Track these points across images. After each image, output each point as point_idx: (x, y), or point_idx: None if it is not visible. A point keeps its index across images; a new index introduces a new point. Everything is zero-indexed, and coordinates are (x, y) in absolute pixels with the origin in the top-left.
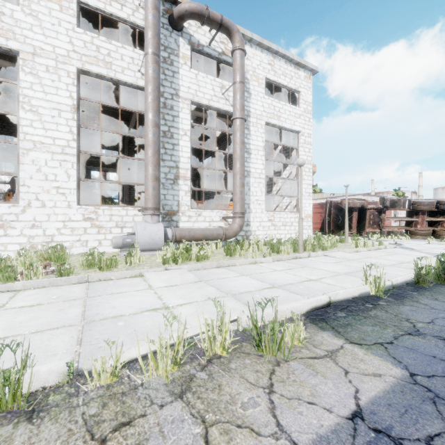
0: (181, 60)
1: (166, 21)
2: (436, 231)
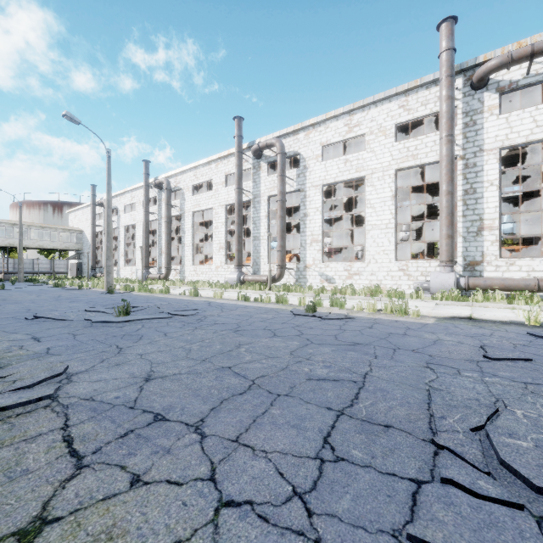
0: (485, 114)
1: (468, 88)
2: None
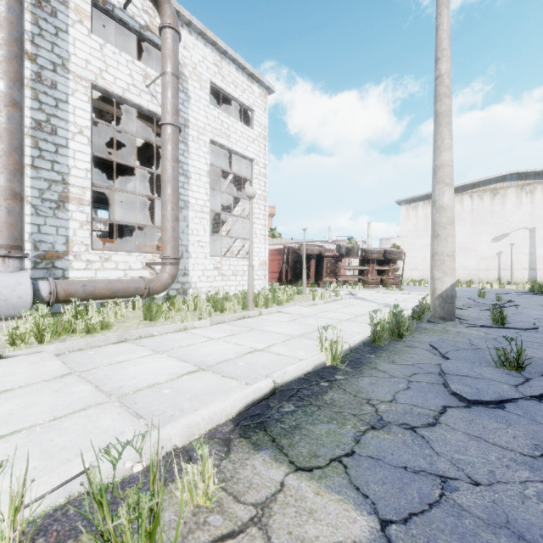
0: (72, 13)
1: None
2: (383, 280)
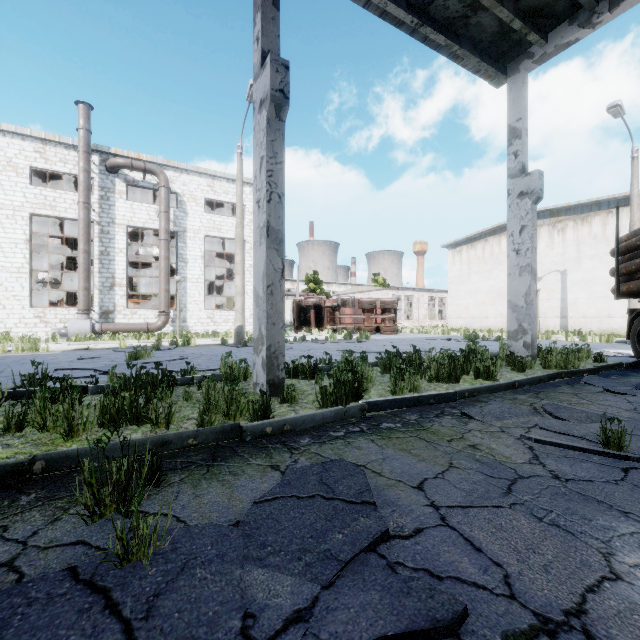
0: (117, 195)
1: (103, 168)
2: (380, 328)
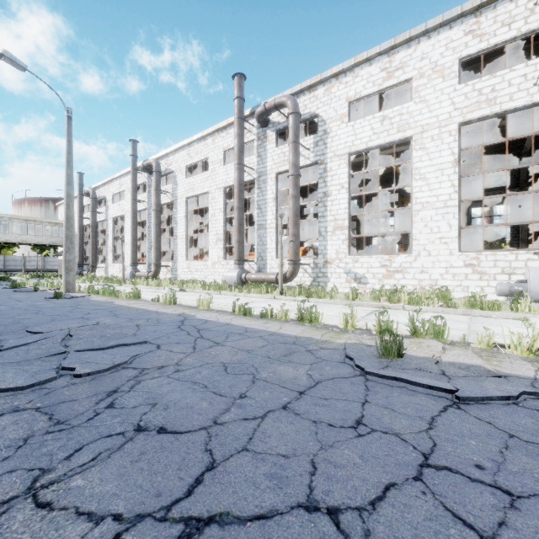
0: None
1: None
2: None
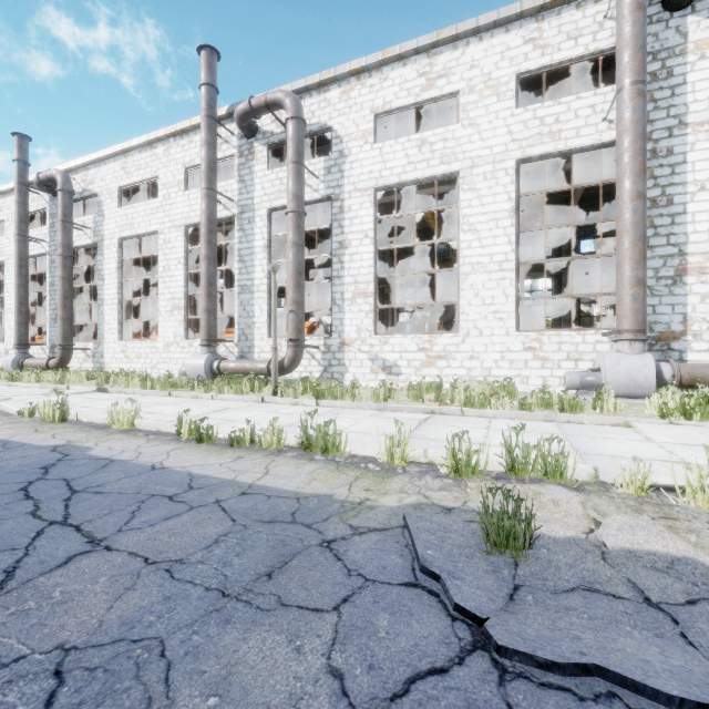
0: (690, 57)
1: (656, 8)
2: None
